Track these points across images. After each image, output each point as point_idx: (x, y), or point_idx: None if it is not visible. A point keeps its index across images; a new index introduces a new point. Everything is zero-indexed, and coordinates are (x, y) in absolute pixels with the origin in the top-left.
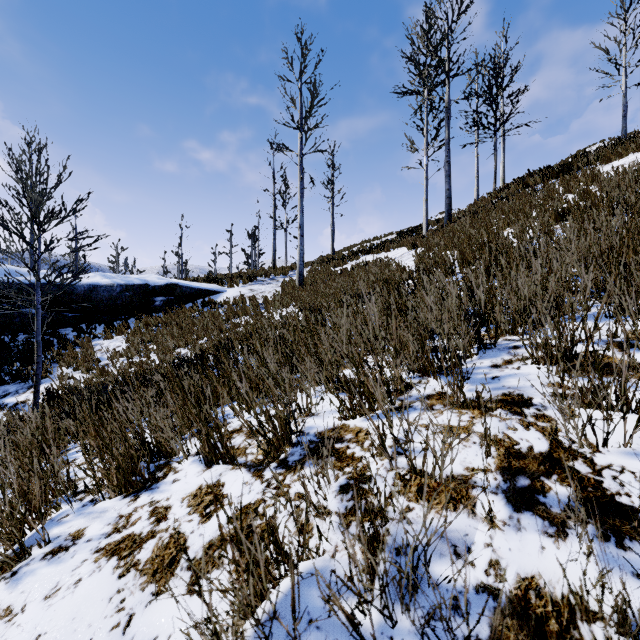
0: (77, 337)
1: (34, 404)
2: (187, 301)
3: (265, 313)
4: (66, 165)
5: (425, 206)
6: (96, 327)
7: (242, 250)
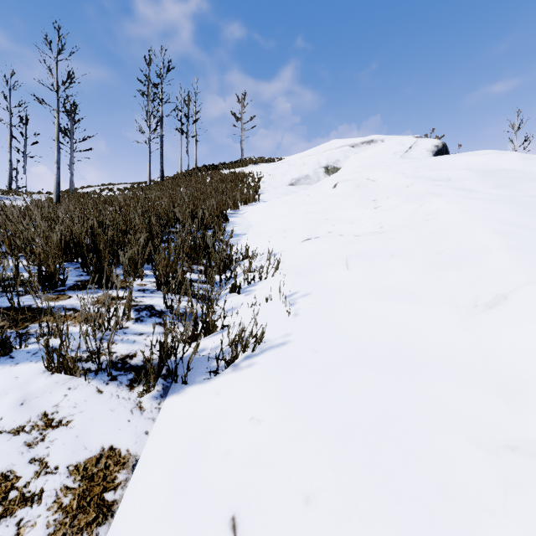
0: None
1: None
2: None
3: None
4: None
5: (149, 169)
6: None
7: None
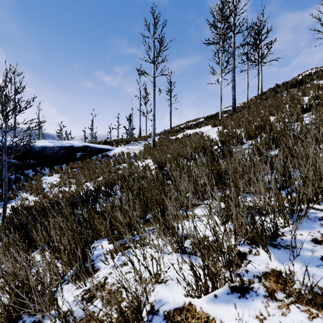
0: (34, 175)
1: (3, 217)
2: (93, 155)
3: (134, 162)
4: (21, 82)
5: (220, 104)
6: (45, 169)
7: (124, 127)
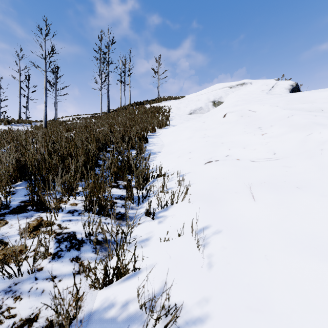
0: None
1: None
2: None
3: None
4: None
5: (101, 105)
6: None
7: None
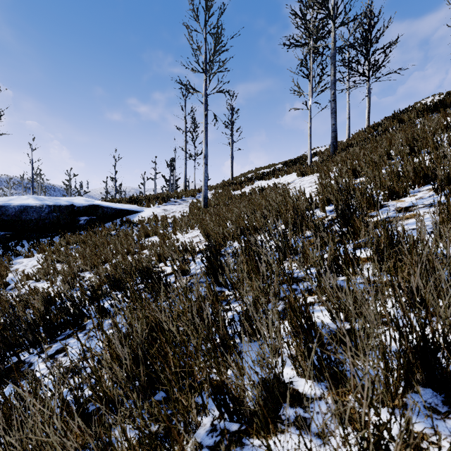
0: (1, 255)
1: None
2: (108, 220)
3: (172, 234)
4: None
5: (309, 140)
6: (23, 244)
7: (162, 176)
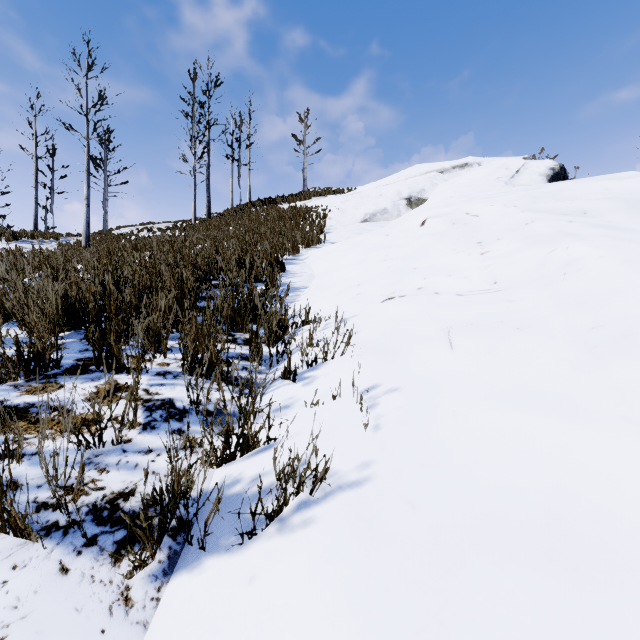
0: None
1: None
2: None
3: None
4: None
5: (194, 204)
6: None
7: None
